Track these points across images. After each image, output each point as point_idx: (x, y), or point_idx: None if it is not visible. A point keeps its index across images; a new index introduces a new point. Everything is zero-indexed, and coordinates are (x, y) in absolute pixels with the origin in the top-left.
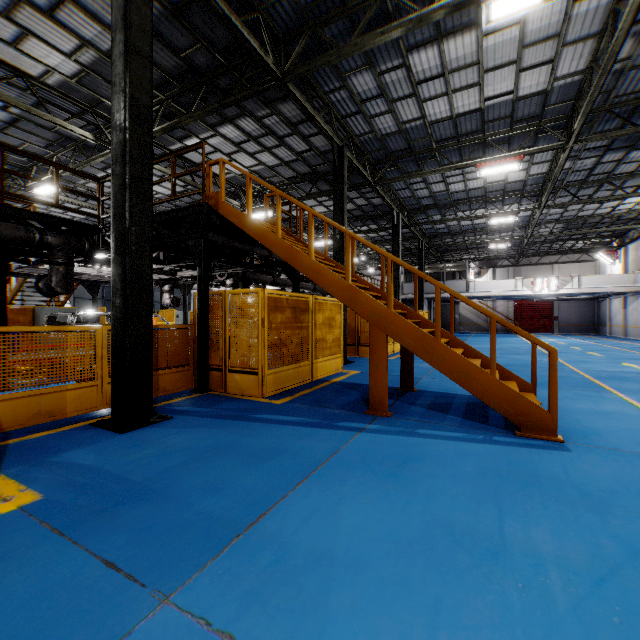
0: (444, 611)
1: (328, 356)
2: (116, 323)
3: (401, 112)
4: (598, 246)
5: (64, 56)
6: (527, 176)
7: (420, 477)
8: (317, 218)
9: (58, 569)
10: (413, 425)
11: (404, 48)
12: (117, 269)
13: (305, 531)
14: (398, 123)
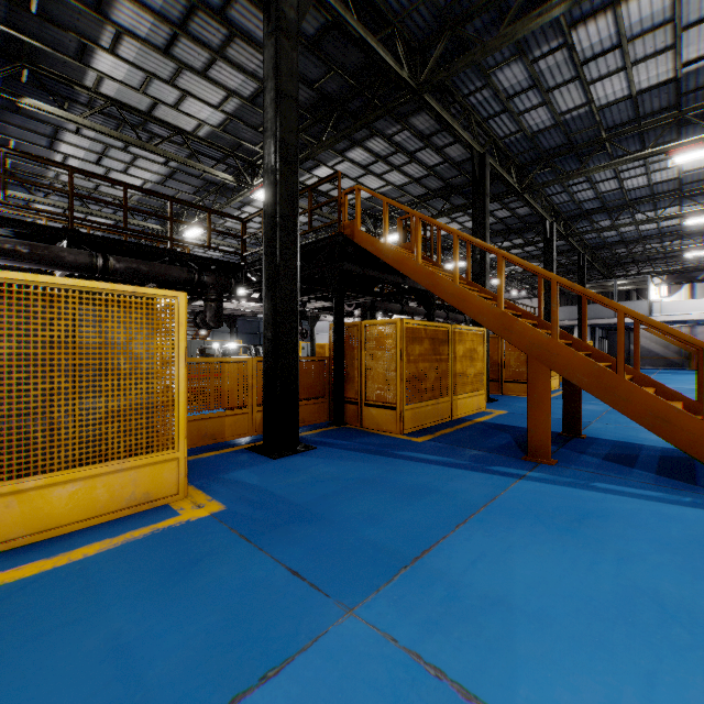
0: (660, 685)
1: (469, 393)
2: (268, 355)
3: (559, 101)
4: None
5: (213, 109)
6: None
7: (606, 536)
8: (449, 237)
9: (254, 569)
10: (587, 477)
11: (566, 25)
12: (269, 304)
13: (475, 573)
14: (554, 115)
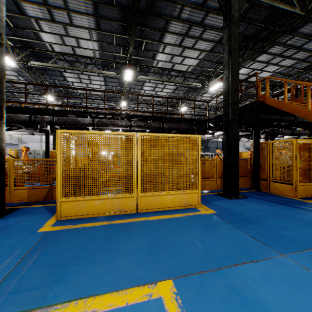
0: None
1: None
2: (225, 157)
3: None
4: None
5: (194, 59)
6: None
7: None
8: None
9: (235, 232)
10: None
11: None
12: (225, 136)
13: None
14: None
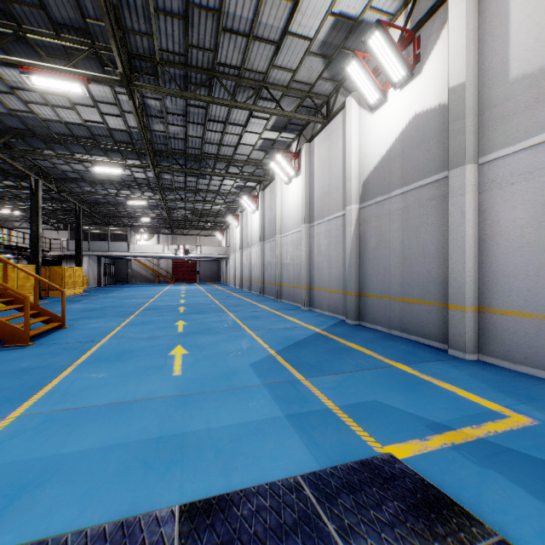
0: None
1: None
2: None
3: (7, 101)
4: (219, 227)
5: None
6: (147, 177)
7: None
8: None
9: None
10: None
11: None
12: None
13: None
14: (7, 108)
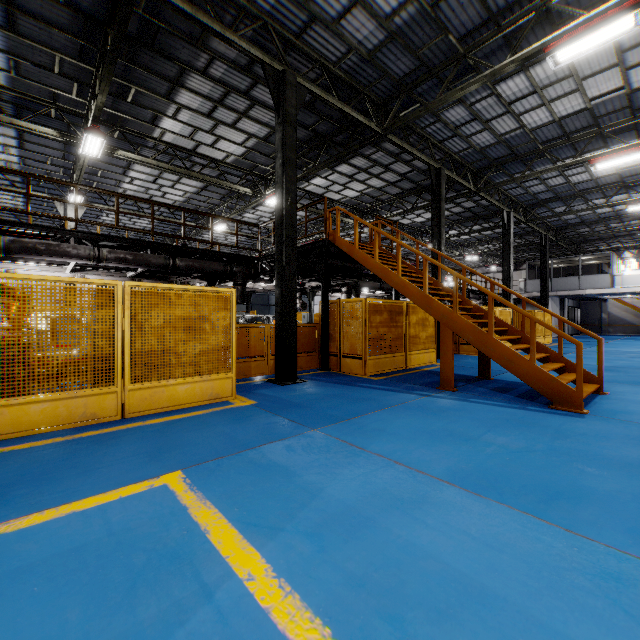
0: (426, 446)
1: (421, 350)
2: (278, 322)
3: (497, 127)
4: None
5: (238, 145)
6: None
7: (451, 416)
8: (425, 223)
9: (274, 419)
10: (469, 396)
11: (490, 83)
12: (278, 291)
13: (374, 423)
14: (496, 136)
